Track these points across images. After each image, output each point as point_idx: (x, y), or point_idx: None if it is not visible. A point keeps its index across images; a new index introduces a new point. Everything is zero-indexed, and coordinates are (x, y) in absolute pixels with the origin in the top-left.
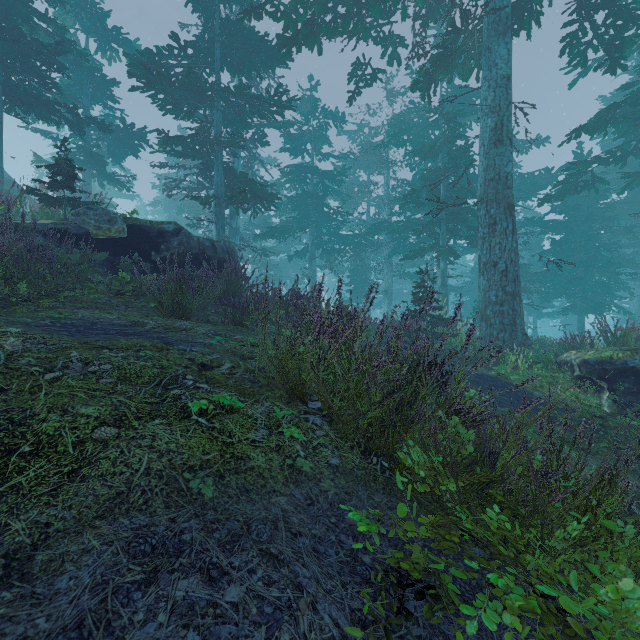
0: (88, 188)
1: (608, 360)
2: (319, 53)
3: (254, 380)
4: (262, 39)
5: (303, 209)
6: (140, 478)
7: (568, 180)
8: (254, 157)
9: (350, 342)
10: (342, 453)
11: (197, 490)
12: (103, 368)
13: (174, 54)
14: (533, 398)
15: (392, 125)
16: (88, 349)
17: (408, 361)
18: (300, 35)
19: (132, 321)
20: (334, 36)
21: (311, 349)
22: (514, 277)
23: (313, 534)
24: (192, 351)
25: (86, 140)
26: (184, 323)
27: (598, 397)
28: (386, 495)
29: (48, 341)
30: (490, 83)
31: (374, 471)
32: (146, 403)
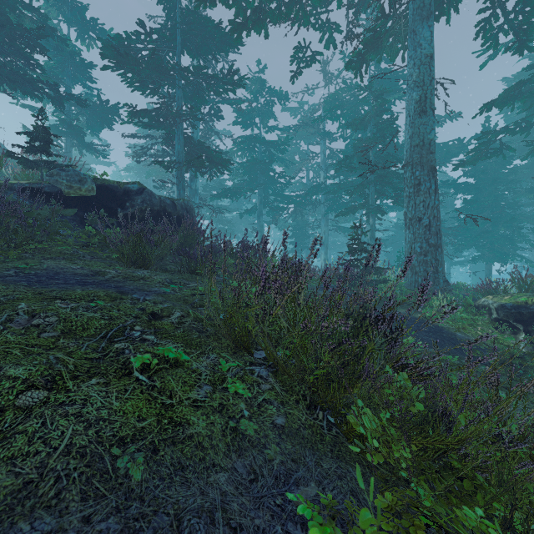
0: (69, 155)
1: (523, 305)
2: (266, 37)
3: (202, 329)
4: (217, 26)
5: (252, 173)
6: (57, 460)
7: (480, 148)
8: (211, 129)
9: (295, 294)
10: (288, 410)
11: (124, 471)
12: (48, 321)
13: (141, 39)
14: (456, 339)
15: (328, 102)
16: (40, 300)
17: (354, 314)
18: (249, 21)
19: (94, 271)
20: (279, 22)
21: (256, 304)
22: (436, 231)
23: (256, 526)
24: (145, 300)
25: (67, 114)
26: (143, 272)
27: (514, 338)
28: (334, 459)
29: (1, 292)
30: (415, 61)
31: (320, 429)
32: (86, 359)
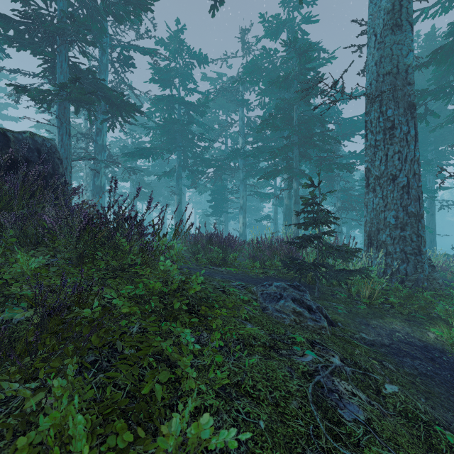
0: None
1: None
2: None
3: None
4: None
5: (171, 135)
6: None
7: None
8: (123, 81)
9: None
10: None
11: None
12: None
13: None
14: None
15: (247, 68)
16: None
17: None
18: None
19: None
20: None
21: None
22: (418, 194)
23: None
24: None
25: None
26: None
27: None
28: None
29: None
30: None
31: None
32: None
